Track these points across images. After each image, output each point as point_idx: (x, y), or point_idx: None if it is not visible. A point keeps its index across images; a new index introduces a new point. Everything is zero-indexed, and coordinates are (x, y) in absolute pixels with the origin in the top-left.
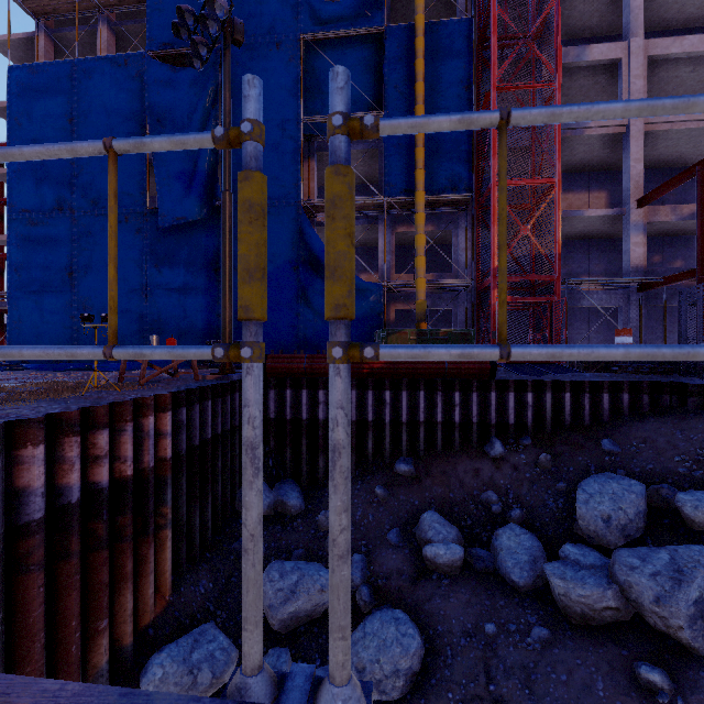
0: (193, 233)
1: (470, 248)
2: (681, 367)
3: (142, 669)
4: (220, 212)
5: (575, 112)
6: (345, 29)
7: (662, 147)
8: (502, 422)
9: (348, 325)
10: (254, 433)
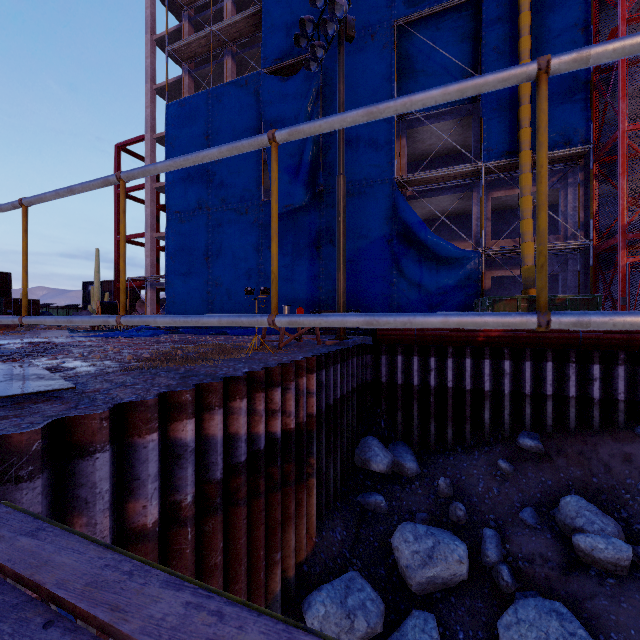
0: (298, 218)
1: (583, 205)
2: None
3: (302, 601)
4: (321, 197)
5: None
6: (440, 3)
7: None
8: None
9: None
10: None
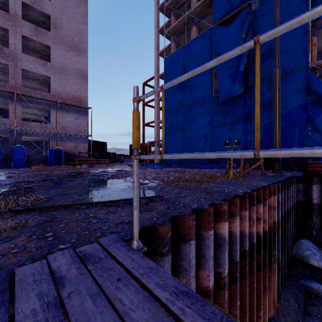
0: (235, 102)
1: None
2: None
3: None
4: (250, 88)
5: None
6: None
7: None
8: None
9: None
10: None
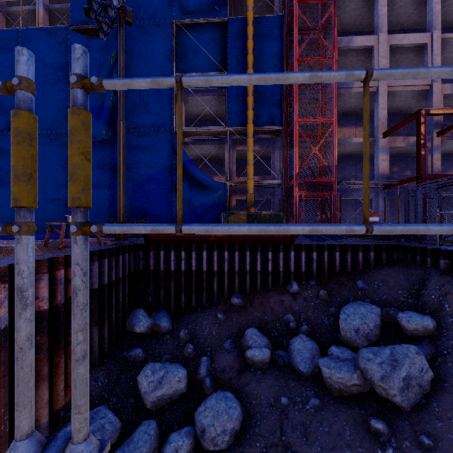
0: (101, 148)
1: (282, 160)
2: (406, 236)
3: None
4: None
5: (220, 80)
6: (203, 18)
7: (398, 101)
8: (298, 271)
9: (83, 211)
10: (23, 282)
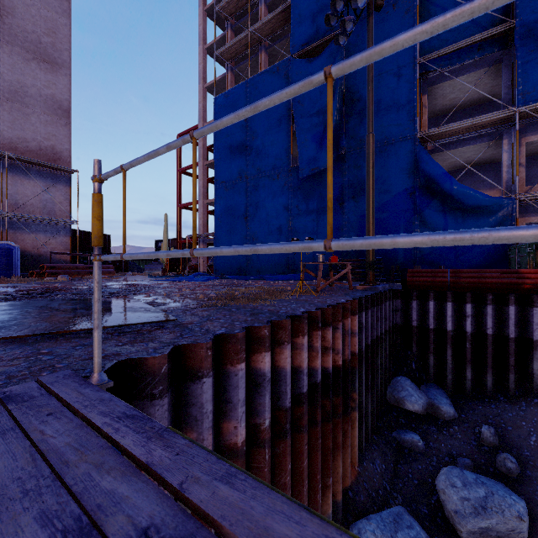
0: (322, 179)
1: None
2: None
3: (349, 525)
4: (343, 159)
5: None
6: None
7: None
8: None
9: None
10: None
